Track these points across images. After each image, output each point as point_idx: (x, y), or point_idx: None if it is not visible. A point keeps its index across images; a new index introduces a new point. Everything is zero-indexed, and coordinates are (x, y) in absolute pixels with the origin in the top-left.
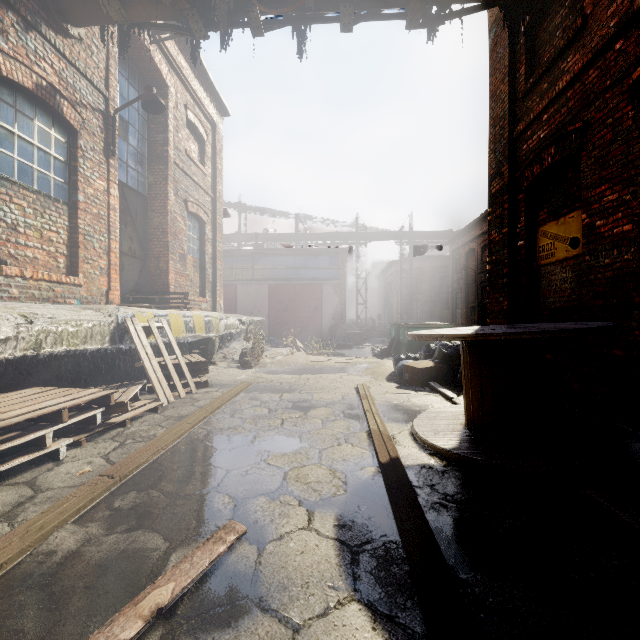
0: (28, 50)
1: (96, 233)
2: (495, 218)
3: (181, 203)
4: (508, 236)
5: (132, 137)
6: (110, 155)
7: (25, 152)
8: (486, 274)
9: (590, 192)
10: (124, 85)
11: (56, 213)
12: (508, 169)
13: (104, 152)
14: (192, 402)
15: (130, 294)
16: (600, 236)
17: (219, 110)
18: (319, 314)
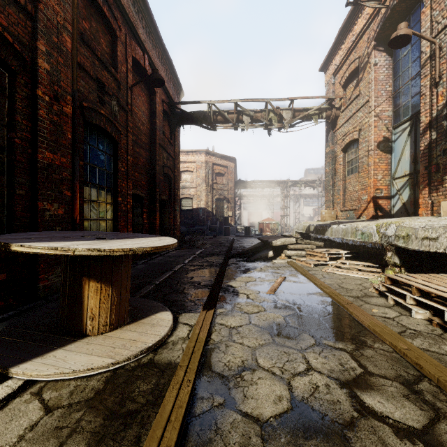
0: None
1: None
2: None
3: None
4: None
5: None
6: None
7: None
8: None
9: None
10: None
11: None
12: None
13: None
14: None
15: None
16: None
17: None
18: None
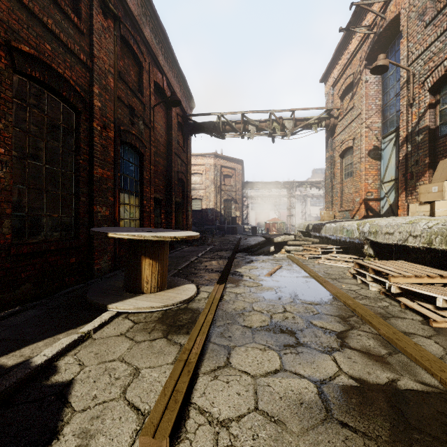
0: None
1: None
2: None
3: None
4: None
5: None
6: None
7: None
8: None
9: None
10: None
11: None
12: None
13: None
14: None
15: None
16: None
17: None
18: None
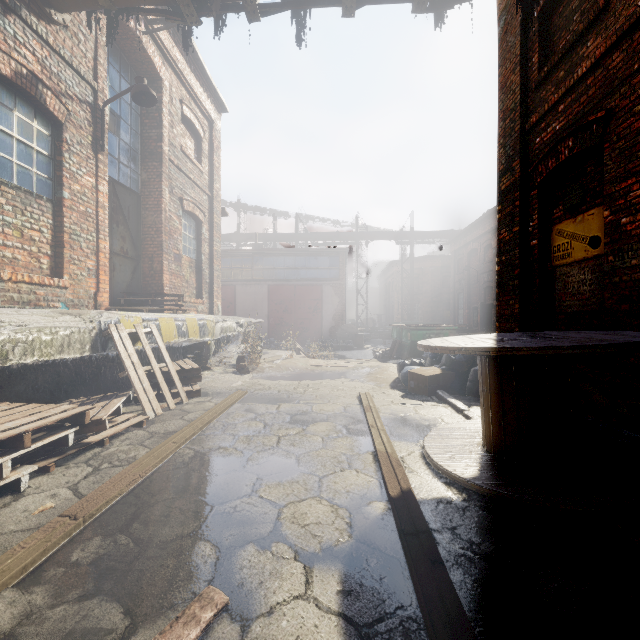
0: (6, 35)
1: (83, 232)
2: (505, 216)
3: (176, 201)
4: (520, 235)
5: (124, 132)
6: (99, 150)
7: (3, 145)
8: (489, 274)
9: (614, 187)
10: (115, 78)
11: (39, 210)
12: (520, 164)
13: (92, 146)
14: (182, 414)
15: (122, 296)
16: (626, 235)
17: (216, 106)
18: (319, 315)
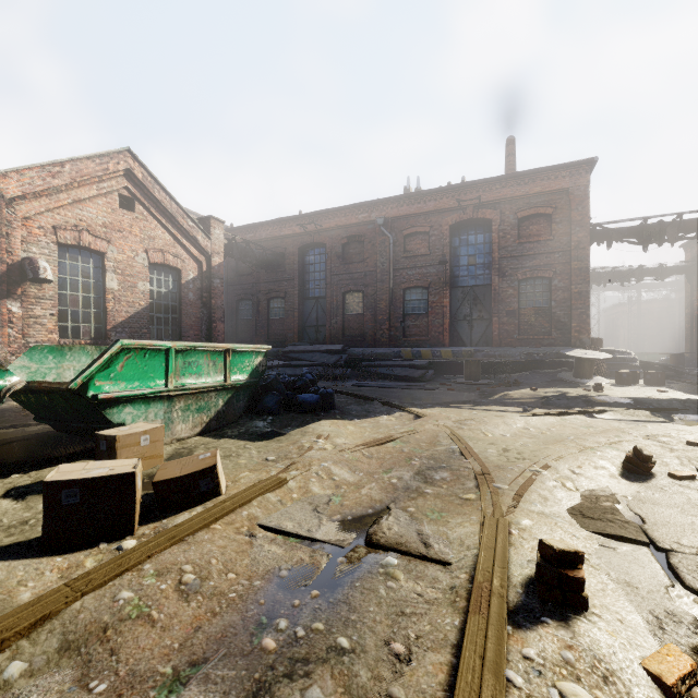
0: None
1: None
2: (686, 321)
3: None
4: (690, 328)
5: None
6: None
7: None
8: None
9: None
10: None
11: None
12: (690, 309)
13: None
14: None
15: None
16: None
17: None
18: None
